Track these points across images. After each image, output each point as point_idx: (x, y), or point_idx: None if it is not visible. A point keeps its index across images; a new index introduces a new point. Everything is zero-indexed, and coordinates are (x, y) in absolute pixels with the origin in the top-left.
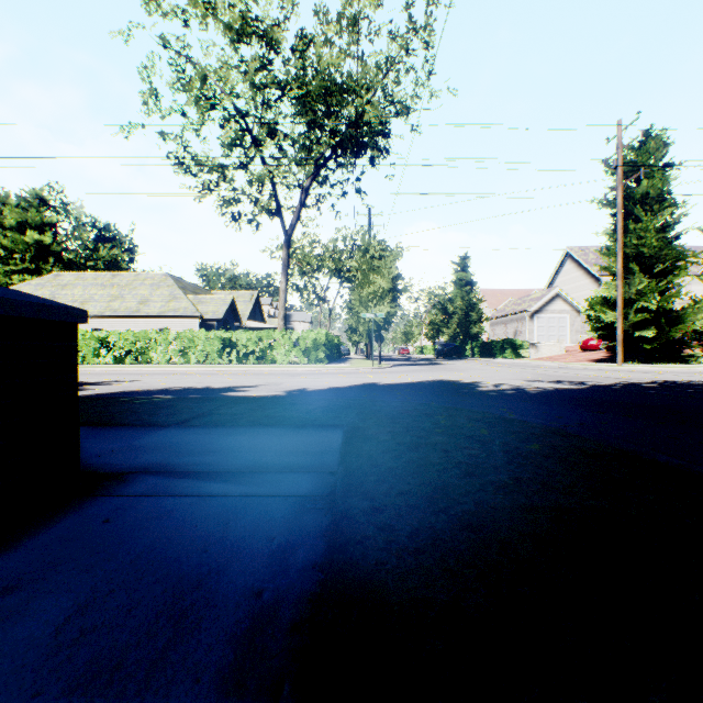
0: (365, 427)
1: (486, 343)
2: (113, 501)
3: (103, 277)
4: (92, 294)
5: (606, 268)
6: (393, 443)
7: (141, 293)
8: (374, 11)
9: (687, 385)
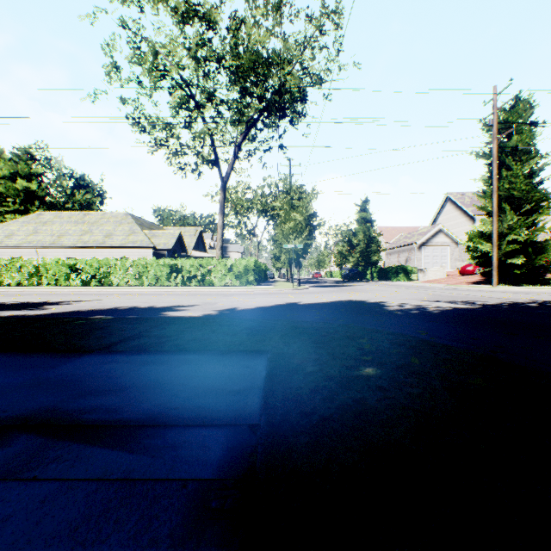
0: (289, 354)
1: (382, 268)
2: None
3: (76, 216)
4: (67, 230)
5: (483, 208)
6: (321, 376)
7: (106, 229)
8: None
9: None
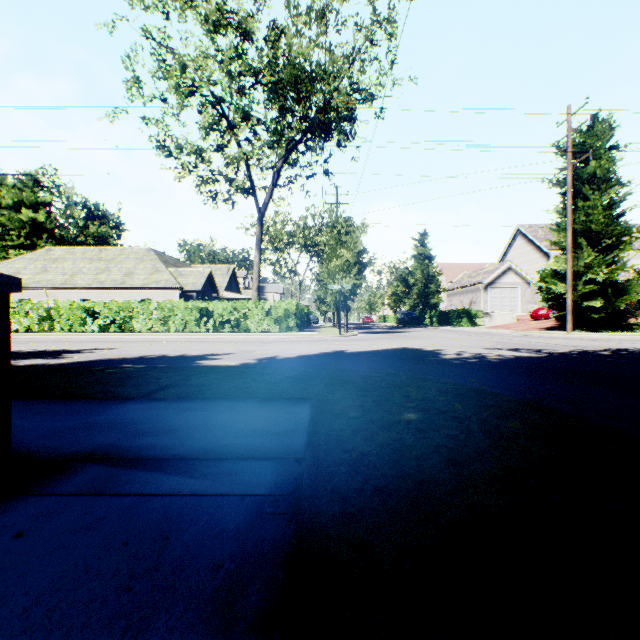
0: (333, 401)
1: (443, 312)
2: (39, 502)
3: (91, 251)
4: (81, 268)
5: (556, 243)
6: (364, 420)
7: (126, 267)
8: (340, 4)
9: (639, 352)
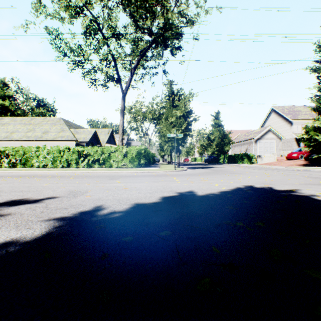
0: None
1: (231, 155)
2: None
3: (26, 119)
4: (18, 128)
5: (316, 109)
6: None
7: (44, 128)
8: None
9: None
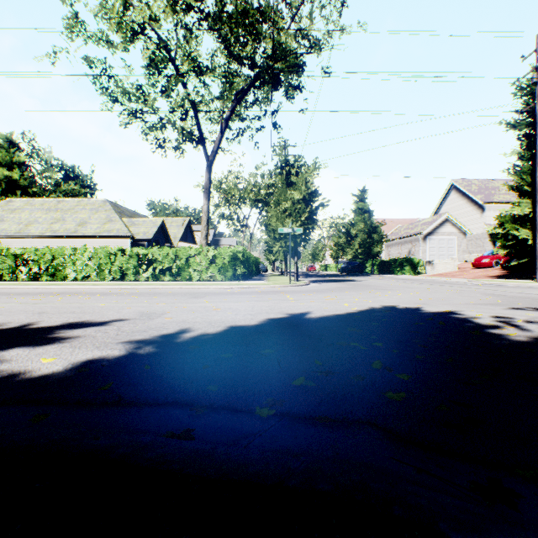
0: None
1: (384, 261)
2: None
3: (50, 203)
4: (37, 217)
5: (516, 187)
6: None
7: (80, 217)
8: None
9: None
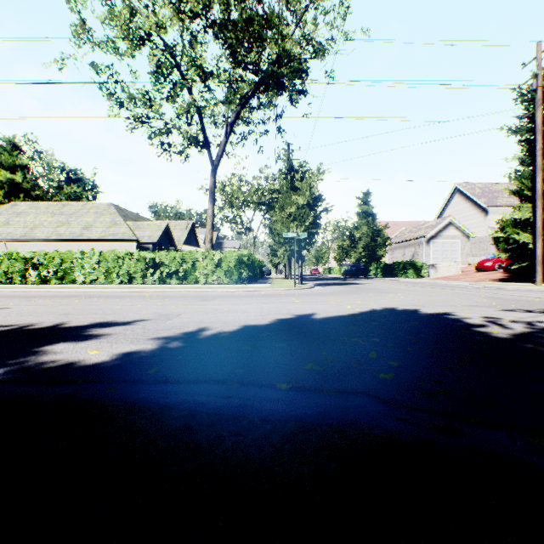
0: None
1: (387, 264)
2: None
3: (54, 206)
4: (42, 221)
5: (517, 192)
6: None
7: (85, 220)
8: None
9: None
